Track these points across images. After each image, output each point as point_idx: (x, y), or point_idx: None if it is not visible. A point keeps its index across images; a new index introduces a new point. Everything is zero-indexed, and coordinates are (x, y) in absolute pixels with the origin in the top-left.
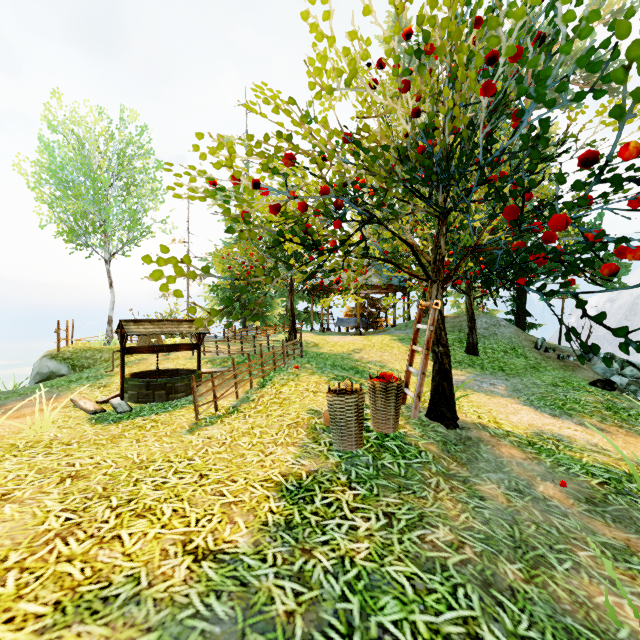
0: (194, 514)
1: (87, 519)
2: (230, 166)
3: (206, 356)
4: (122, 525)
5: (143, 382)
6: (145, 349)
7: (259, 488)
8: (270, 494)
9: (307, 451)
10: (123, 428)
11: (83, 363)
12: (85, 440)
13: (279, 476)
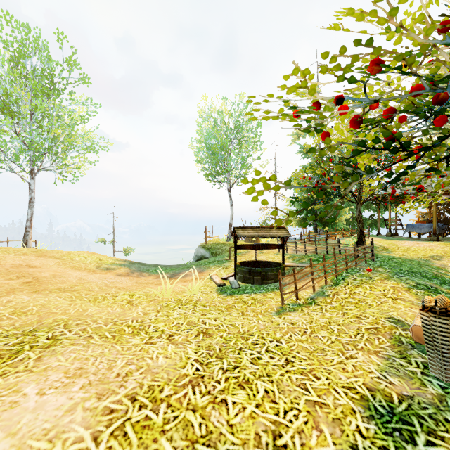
0: (282, 402)
1: (207, 374)
2: (311, 94)
3: (288, 253)
4: (228, 390)
5: (247, 269)
6: (248, 246)
7: (342, 395)
8: (355, 408)
9: (394, 366)
10: (234, 300)
11: (216, 251)
12: (213, 305)
13: (363, 388)
